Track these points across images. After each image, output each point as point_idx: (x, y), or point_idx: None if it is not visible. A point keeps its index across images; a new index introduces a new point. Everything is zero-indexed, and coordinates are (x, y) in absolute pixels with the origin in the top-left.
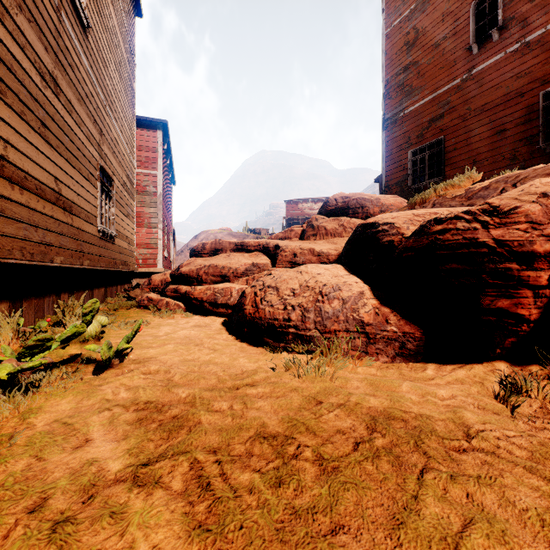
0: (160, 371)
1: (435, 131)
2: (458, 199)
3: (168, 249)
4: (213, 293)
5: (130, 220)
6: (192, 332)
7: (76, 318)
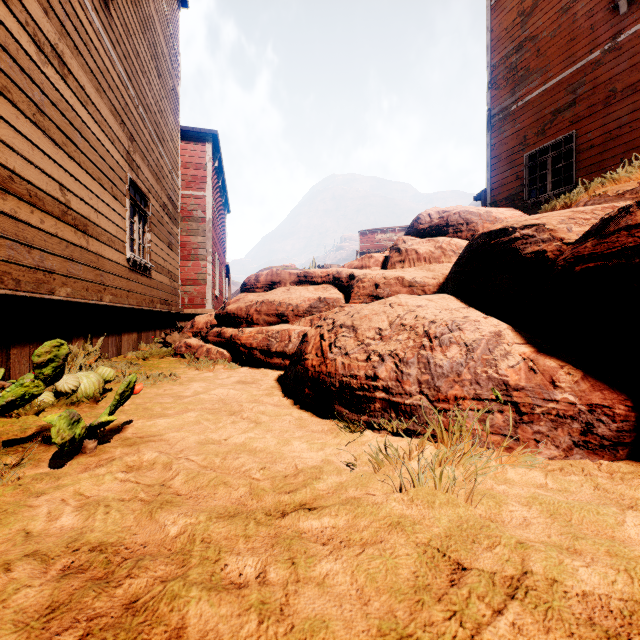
0: (156, 464)
1: (562, 124)
2: (630, 196)
3: (221, 288)
4: (266, 337)
5: (172, 250)
6: (232, 391)
7: (76, 369)
